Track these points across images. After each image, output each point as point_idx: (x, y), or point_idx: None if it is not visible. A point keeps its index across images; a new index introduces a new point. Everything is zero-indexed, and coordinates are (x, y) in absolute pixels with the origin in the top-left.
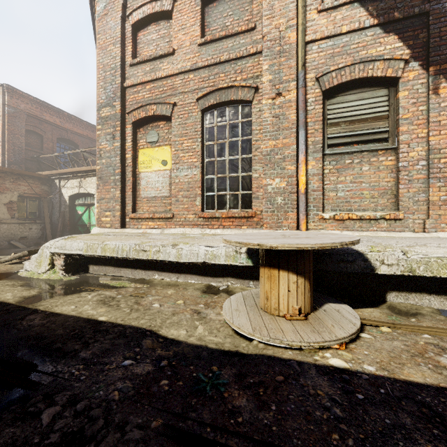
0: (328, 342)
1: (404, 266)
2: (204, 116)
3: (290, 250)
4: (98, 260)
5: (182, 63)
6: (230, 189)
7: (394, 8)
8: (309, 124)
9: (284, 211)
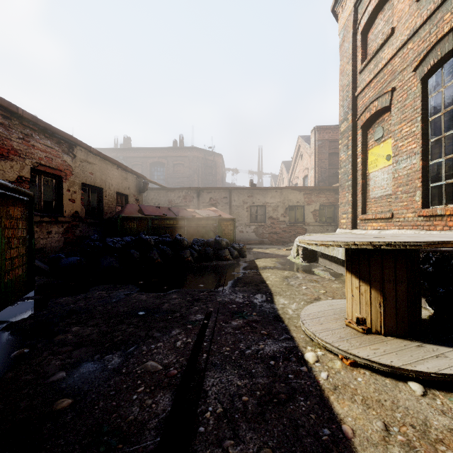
0: (331, 346)
1: None
2: (428, 85)
3: (352, 250)
4: (322, 254)
5: (400, 38)
6: None
7: None
8: None
9: None
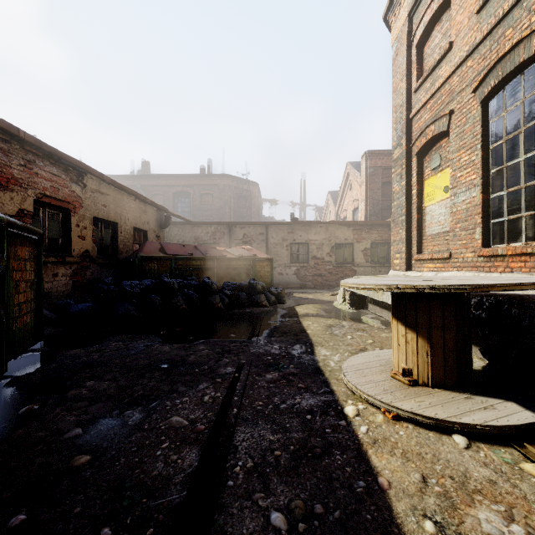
0: (373, 399)
1: None
2: (489, 108)
3: (398, 295)
4: (371, 300)
5: (459, 54)
6: (526, 208)
7: None
8: None
9: None
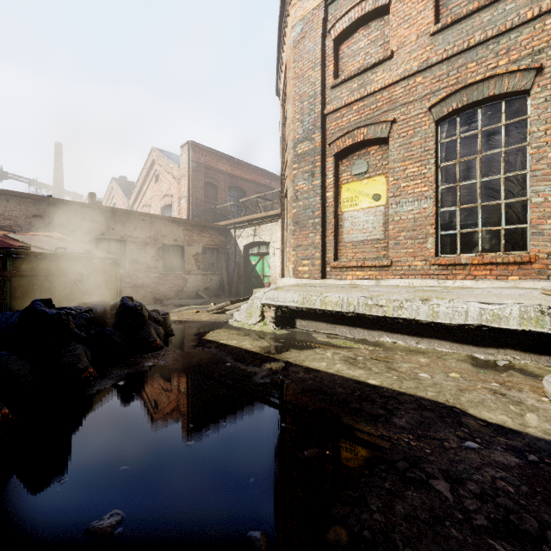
0: None
1: None
2: (439, 129)
3: None
4: (306, 315)
5: (405, 66)
6: (483, 224)
7: None
8: None
9: None
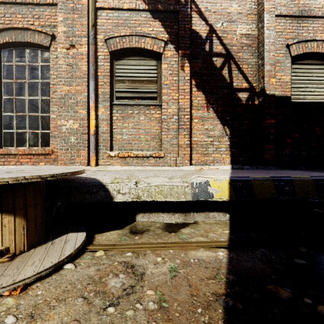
0: None
1: (134, 194)
2: (2, 53)
3: None
4: None
5: None
6: (29, 127)
7: (159, 2)
8: (99, 77)
9: (77, 150)
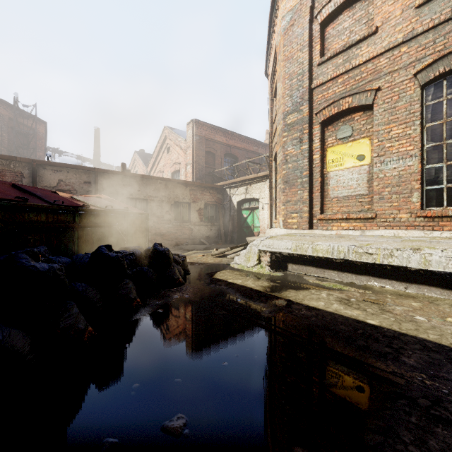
0: None
1: None
2: (425, 92)
3: None
4: (297, 260)
5: (389, 39)
6: None
7: None
8: None
9: None
